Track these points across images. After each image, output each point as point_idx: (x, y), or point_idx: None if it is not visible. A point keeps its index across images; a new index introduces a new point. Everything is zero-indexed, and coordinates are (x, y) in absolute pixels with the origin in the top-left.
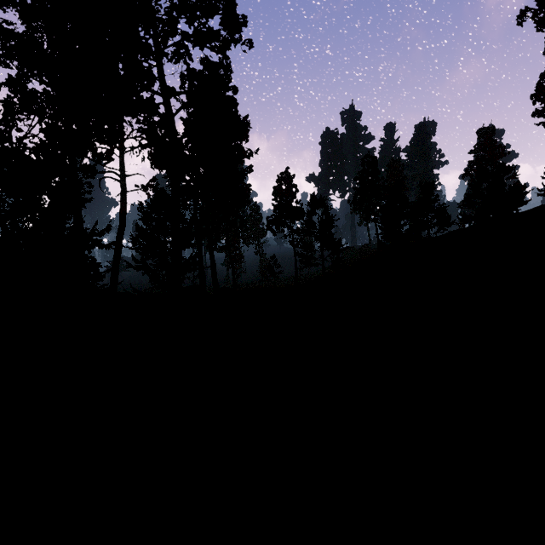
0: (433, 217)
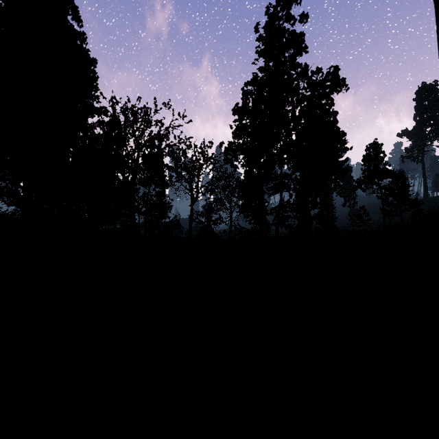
0: None
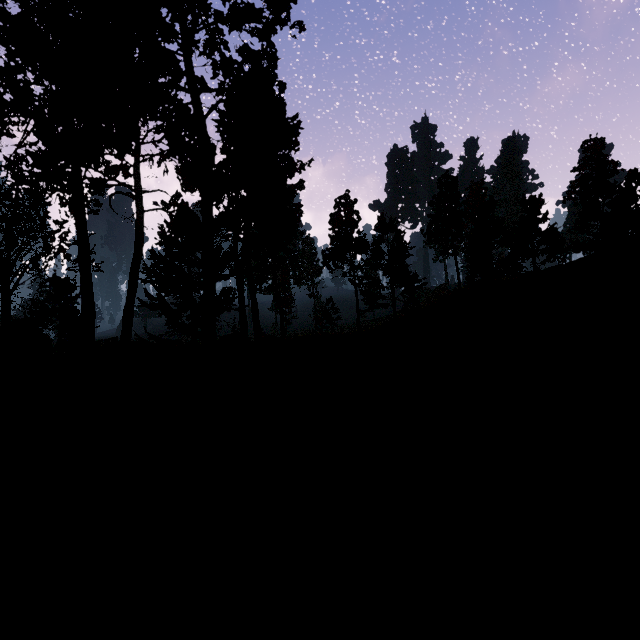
0: (541, 242)
